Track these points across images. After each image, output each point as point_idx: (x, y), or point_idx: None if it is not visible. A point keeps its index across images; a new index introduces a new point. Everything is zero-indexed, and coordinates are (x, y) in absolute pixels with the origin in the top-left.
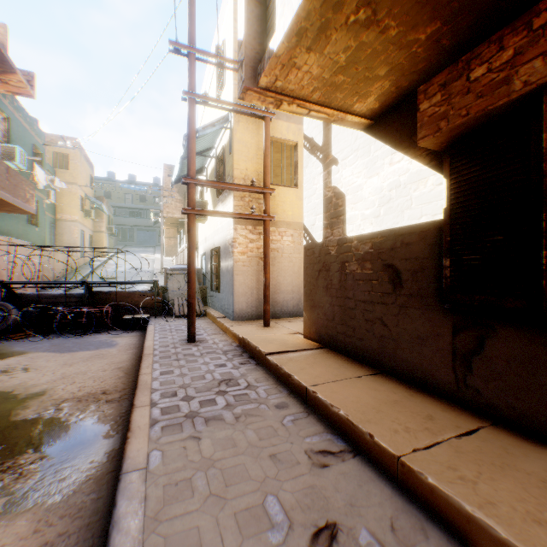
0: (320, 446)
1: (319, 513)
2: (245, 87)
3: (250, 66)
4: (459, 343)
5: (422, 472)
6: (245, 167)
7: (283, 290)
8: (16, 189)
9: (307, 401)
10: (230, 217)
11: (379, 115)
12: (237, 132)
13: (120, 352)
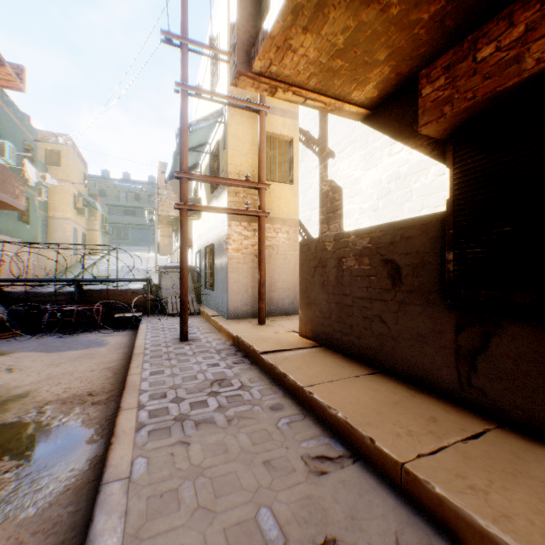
0: (318, 451)
1: (317, 527)
2: (238, 72)
3: (244, 49)
4: (462, 340)
5: (429, 480)
6: (240, 163)
7: (278, 287)
8: (5, 184)
9: (303, 402)
10: (224, 213)
11: (377, 105)
12: (231, 127)
13: (110, 351)
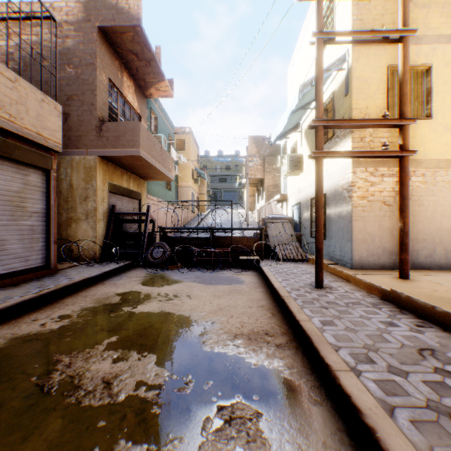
0: None
1: None
2: None
3: None
4: None
5: None
6: (365, 106)
7: (410, 237)
8: (164, 162)
9: None
10: (358, 157)
11: None
12: (355, 70)
13: (251, 289)
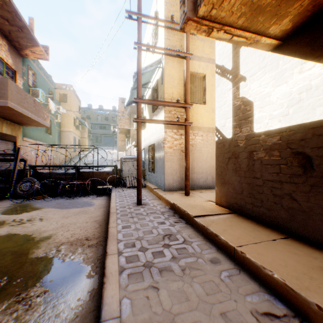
0: (263, 307)
1: None
2: (187, 18)
3: (191, 1)
4: None
5: None
6: (172, 92)
7: (196, 171)
8: (39, 112)
9: (235, 258)
10: (163, 123)
11: (287, 36)
12: (166, 69)
13: (96, 210)
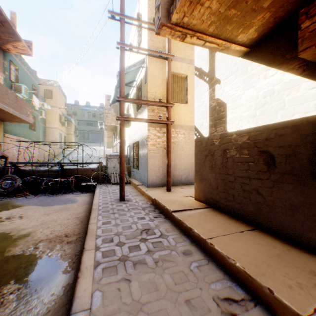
0: (224, 293)
1: None
2: (161, 23)
3: (165, 8)
4: None
5: None
6: (155, 91)
7: (178, 168)
8: (21, 108)
9: (205, 249)
10: (146, 122)
11: (254, 44)
12: (149, 69)
13: (78, 206)
